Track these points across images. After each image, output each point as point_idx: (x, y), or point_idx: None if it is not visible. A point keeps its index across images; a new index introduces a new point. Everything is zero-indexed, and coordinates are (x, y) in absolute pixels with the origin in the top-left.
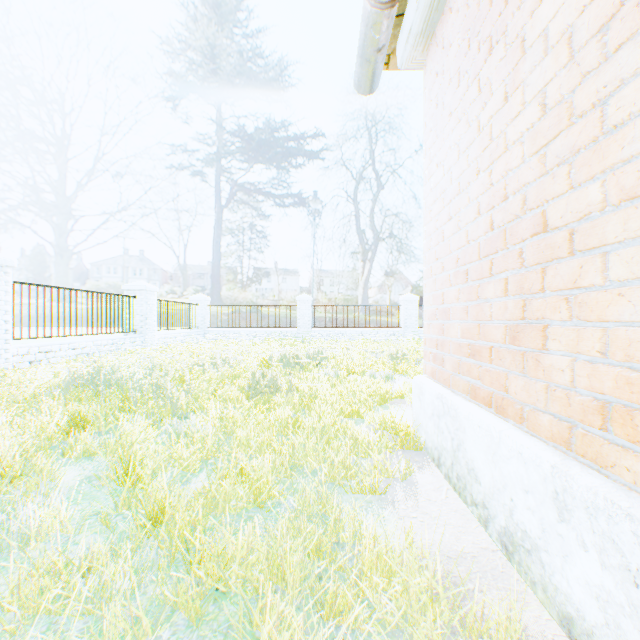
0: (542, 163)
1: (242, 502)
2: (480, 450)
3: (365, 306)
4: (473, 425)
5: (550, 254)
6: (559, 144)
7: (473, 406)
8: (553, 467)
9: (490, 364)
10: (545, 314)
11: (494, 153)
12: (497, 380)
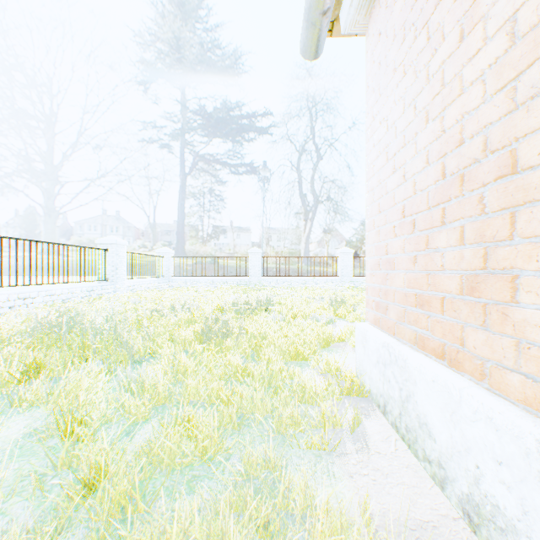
0: (510, 98)
1: (187, 459)
2: (435, 406)
3: (307, 258)
4: (426, 378)
5: (522, 197)
6: (536, 72)
7: (424, 357)
8: (539, 442)
9: (441, 315)
10: (515, 263)
11: (447, 98)
12: (451, 332)
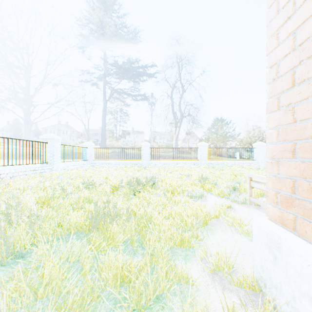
0: None
1: None
2: None
3: (179, 148)
4: None
5: None
6: None
7: None
8: None
9: None
10: None
11: None
12: None
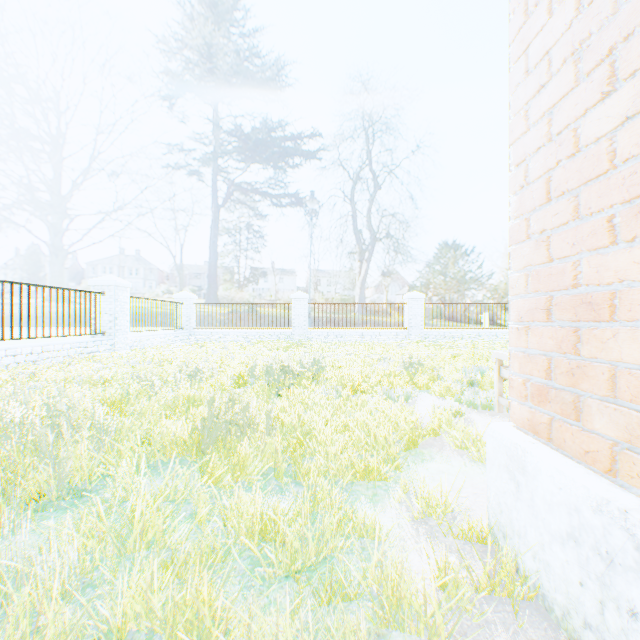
0: None
1: None
2: None
3: (366, 305)
4: None
5: None
6: None
7: None
8: None
9: None
10: None
11: None
12: None
